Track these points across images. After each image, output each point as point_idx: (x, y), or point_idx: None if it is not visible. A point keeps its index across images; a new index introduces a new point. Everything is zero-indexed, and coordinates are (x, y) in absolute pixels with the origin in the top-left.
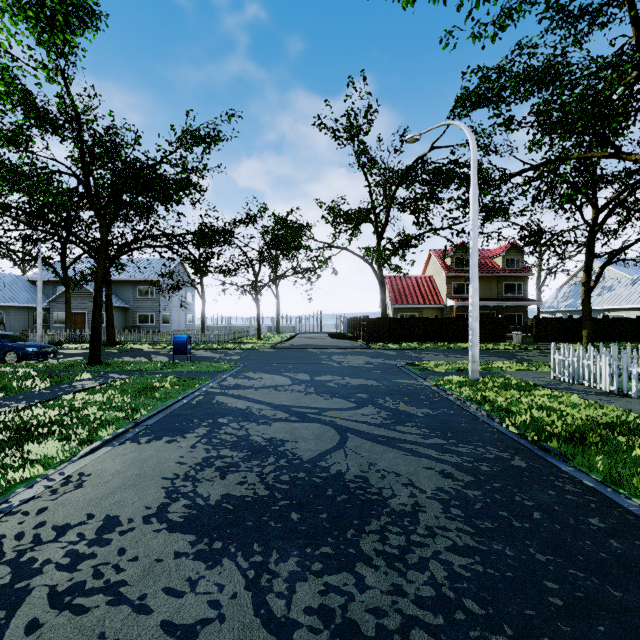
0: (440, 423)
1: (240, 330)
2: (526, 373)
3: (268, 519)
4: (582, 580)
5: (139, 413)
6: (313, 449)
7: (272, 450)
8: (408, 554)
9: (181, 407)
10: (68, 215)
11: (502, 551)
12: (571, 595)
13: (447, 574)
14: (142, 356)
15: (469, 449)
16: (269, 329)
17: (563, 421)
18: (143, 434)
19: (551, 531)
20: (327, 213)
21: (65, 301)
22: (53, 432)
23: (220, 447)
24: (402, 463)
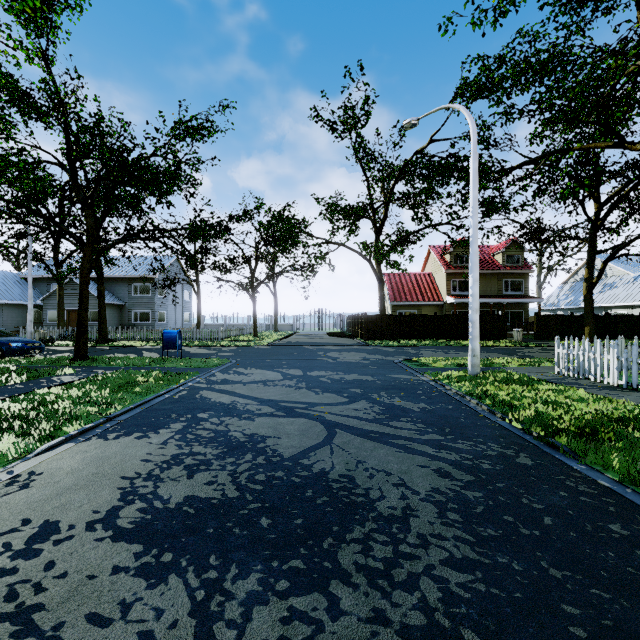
0: (437, 418)
1: (236, 328)
2: (528, 368)
3: (233, 525)
4: (608, 603)
5: (113, 408)
6: (296, 445)
7: (251, 446)
8: (395, 569)
9: (161, 402)
10: (61, 210)
11: (508, 565)
12: (596, 623)
13: (441, 595)
14: (133, 352)
15: (469, 445)
16: (267, 327)
17: (571, 416)
18: (113, 430)
19: (566, 540)
20: (325, 209)
21: (58, 298)
22: (12, 427)
23: (194, 443)
24: (394, 461)
